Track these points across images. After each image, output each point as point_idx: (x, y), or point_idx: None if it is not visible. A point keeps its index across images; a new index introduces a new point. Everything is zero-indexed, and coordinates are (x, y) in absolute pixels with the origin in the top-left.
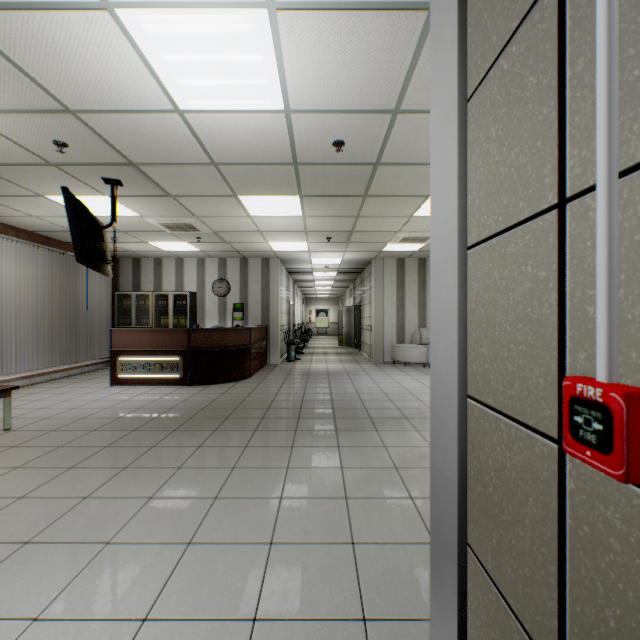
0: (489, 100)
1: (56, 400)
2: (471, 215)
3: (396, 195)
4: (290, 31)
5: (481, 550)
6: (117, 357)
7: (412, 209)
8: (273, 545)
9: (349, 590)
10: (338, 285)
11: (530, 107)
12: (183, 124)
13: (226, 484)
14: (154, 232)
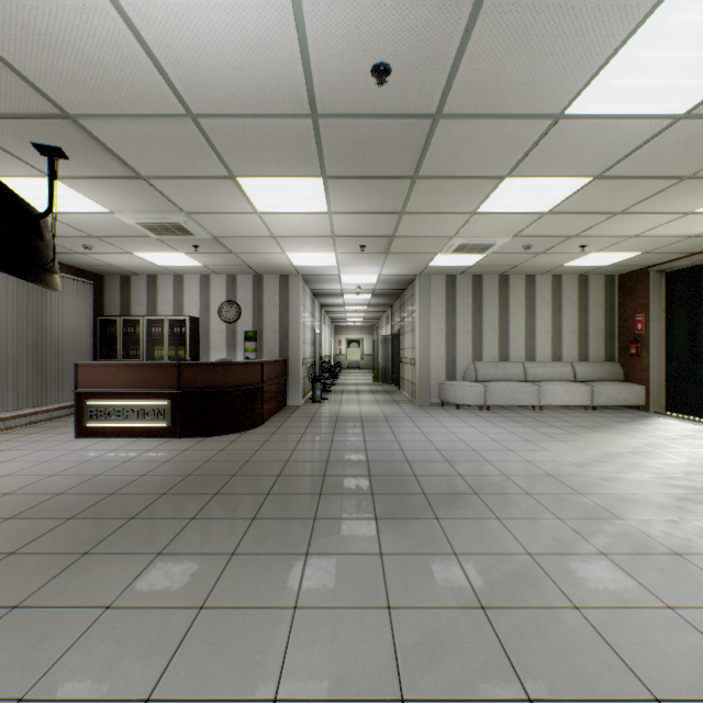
0: None
1: None
2: None
3: (458, 176)
4: None
5: None
6: (84, 400)
7: (477, 200)
8: None
9: None
10: (373, 311)
11: None
12: (122, 24)
13: (177, 655)
14: (136, 237)
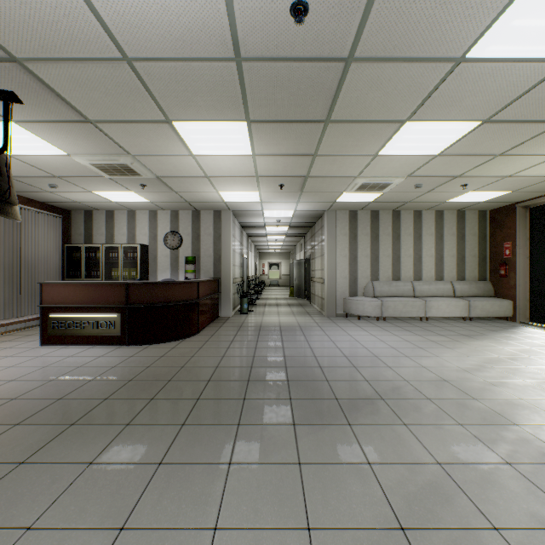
0: None
1: None
2: None
3: (365, 121)
4: None
5: None
6: (48, 314)
7: (379, 143)
8: None
9: None
10: (289, 240)
11: None
12: None
13: None
14: (92, 177)
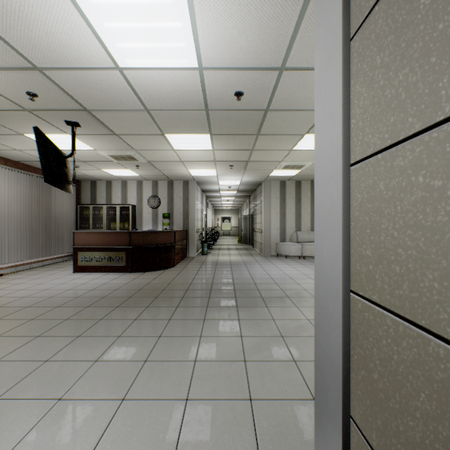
0: (374, 33)
1: (32, 283)
2: (354, 136)
3: (280, 134)
4: (202, 2)
5: (365, 426)
6: (78, 252)
7: (292, 144)
8: (188, 401)
9: (248, 441)
10: (238, 200)
11: (422, 27)
12: (122, 79)
13: (154, 349)
14: (105, 161)
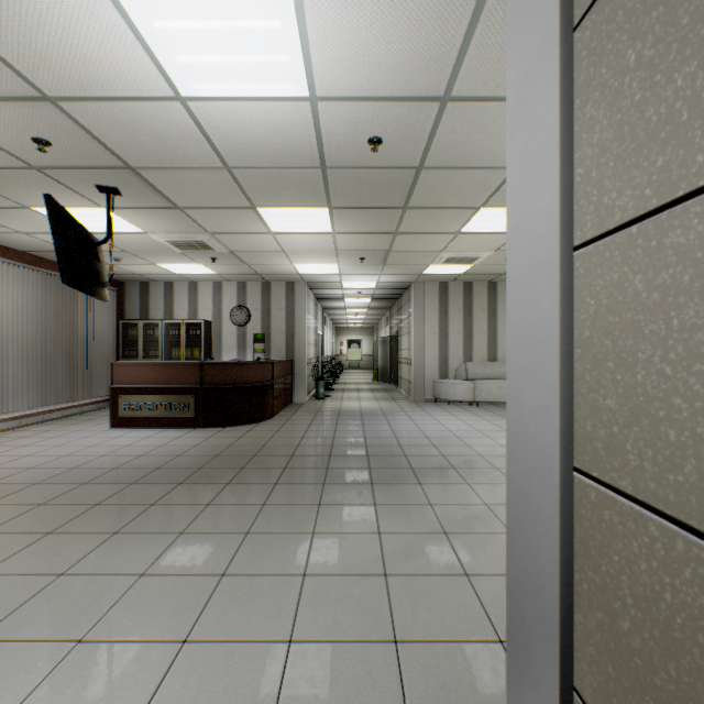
0: (622, 8)
1: (46, 445)
2: (582, 197)
3: (441, 207)
4: None
5: None
6: (119, 395)
7: (459, 224)
8: (292, 644)
9: None
10: (372, 313)
11: None
12: (187, 116)
13: (237, 555)
14: (162, 252)
